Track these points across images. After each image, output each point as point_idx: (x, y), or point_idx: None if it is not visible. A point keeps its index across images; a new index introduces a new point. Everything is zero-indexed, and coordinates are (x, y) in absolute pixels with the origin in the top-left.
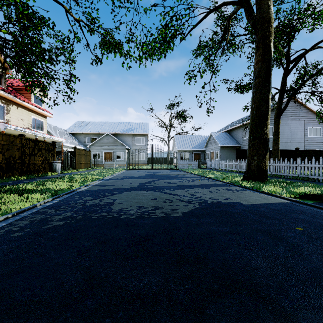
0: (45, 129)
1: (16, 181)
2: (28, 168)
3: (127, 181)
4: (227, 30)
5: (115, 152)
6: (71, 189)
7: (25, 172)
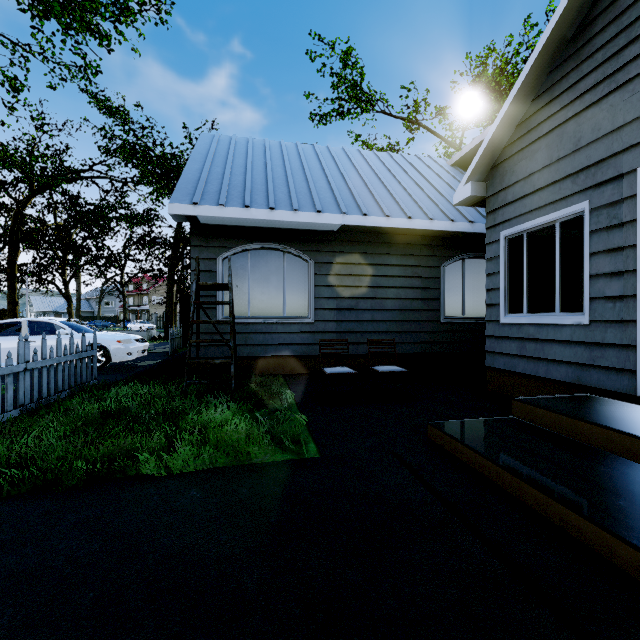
0: None
1: None
2: None
3: None
4: None
5: None
6: None
7: None
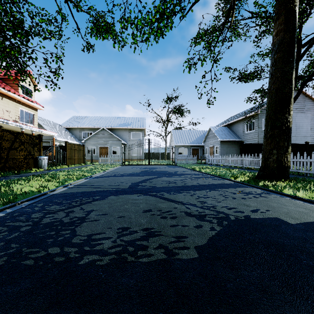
0: (35, 123)
1: None
2: (6, 164)
3: (118, 179)
4: (232, 9)
5: (111, 147)
6: (42, 192)
7: (2, 169)
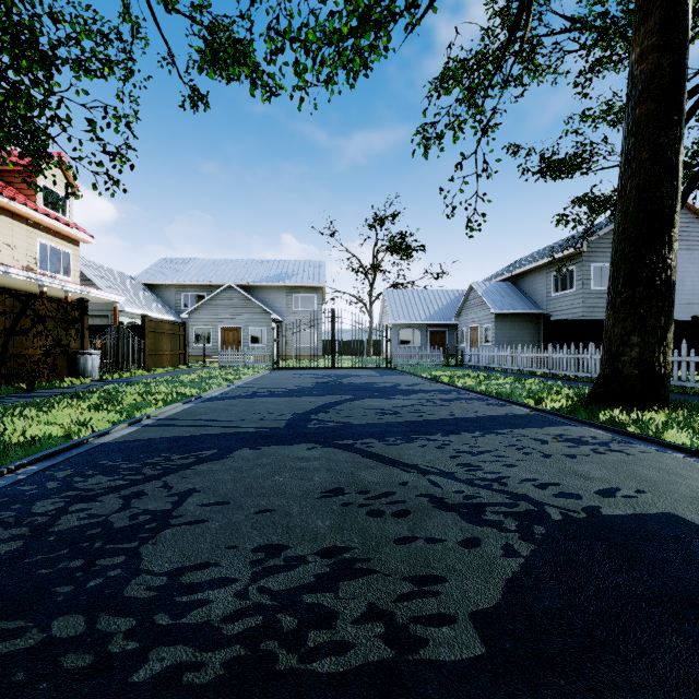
0: (74, 273)
1: None
2: (1, 369)
3: (263, 405)
4: (525, 9)
5: (247, 328)
6: (75, 437)
7: None
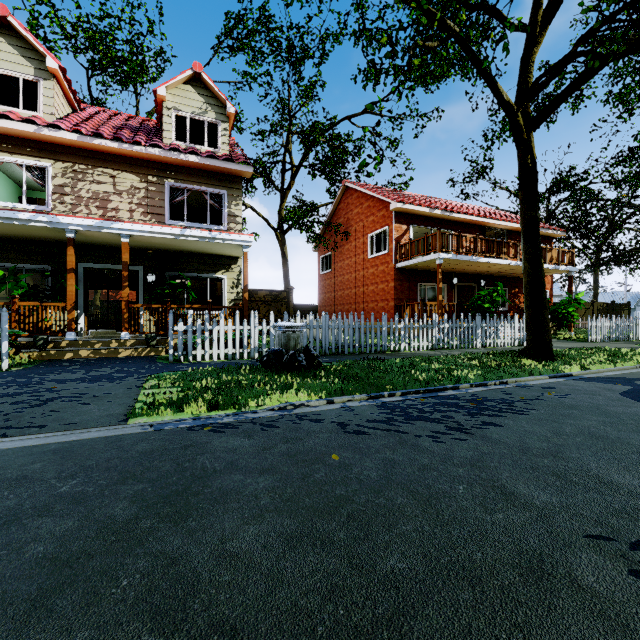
0: None
1: None
2: None
3: None
4: None
5: None
6: None
7: None
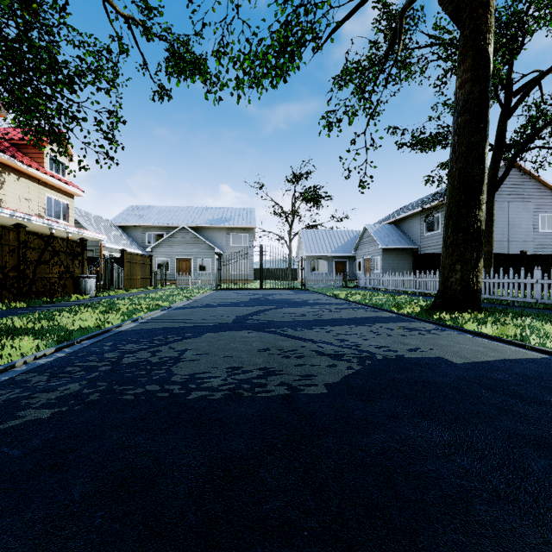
0: (70, 218)
1: (4, 311)
2: (32, 287)
3: (215, 311)
4: (398, 34)
5: (196, 259)
6: (103, 327)
7: (26, 295)
